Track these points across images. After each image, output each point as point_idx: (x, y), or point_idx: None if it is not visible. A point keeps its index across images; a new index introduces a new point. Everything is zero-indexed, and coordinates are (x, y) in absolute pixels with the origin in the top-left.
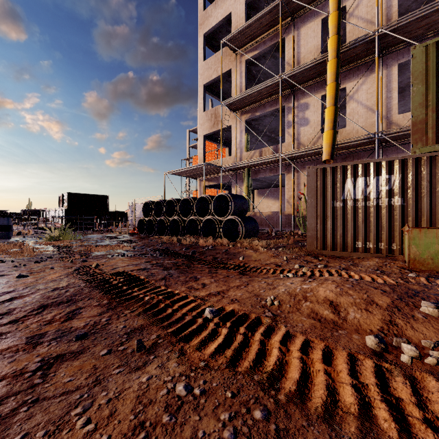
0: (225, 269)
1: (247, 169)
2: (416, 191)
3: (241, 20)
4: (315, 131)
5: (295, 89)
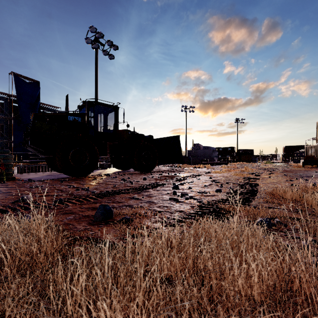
0: None
1: None
2: (316, 152)
3: None
4: None
5: None
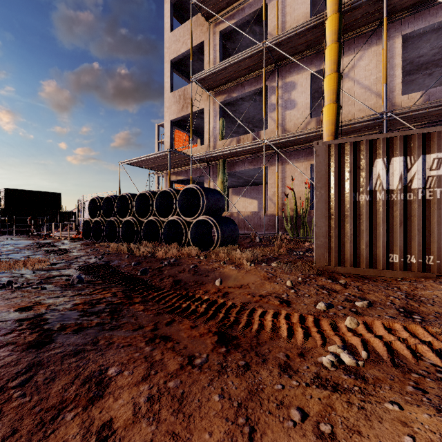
0: (188, 320)
1: (223, 161)
2: None
3: None
4: (304, 115)
5: (279, 65)
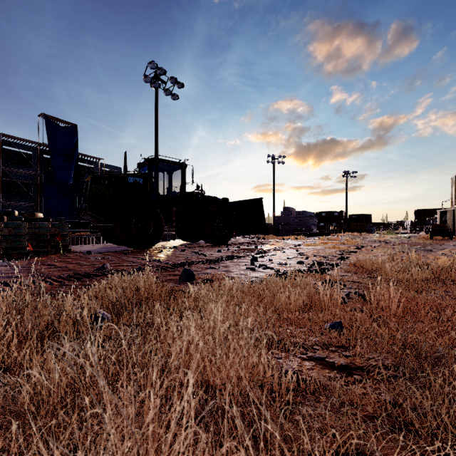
0: None
1: None
2: (451, 219)
3: None
4: None
5: None
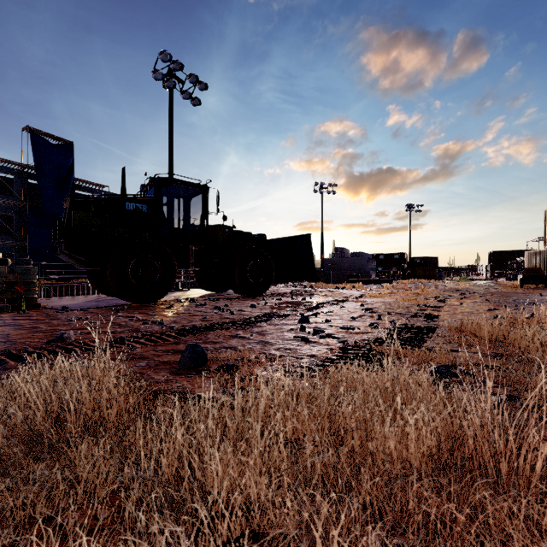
0: None
1: None
2: (544, 262)
3: None
4: None
5: None
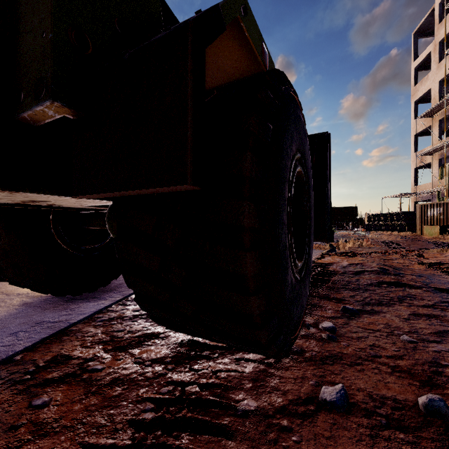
0: None
1: (437, 192)
2: (447, 213)
3: (436, 94)
4: None
5: None
